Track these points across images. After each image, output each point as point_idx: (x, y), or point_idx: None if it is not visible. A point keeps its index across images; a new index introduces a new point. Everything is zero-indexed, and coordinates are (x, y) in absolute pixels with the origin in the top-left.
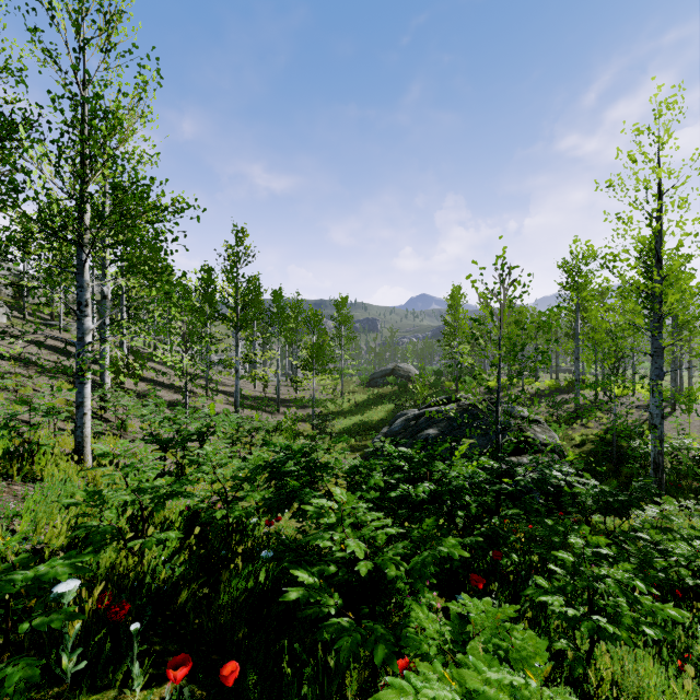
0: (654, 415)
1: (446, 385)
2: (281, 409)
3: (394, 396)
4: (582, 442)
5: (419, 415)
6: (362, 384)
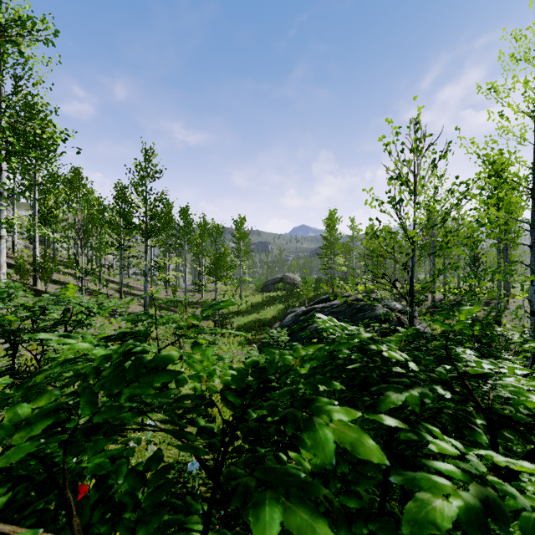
0: (533, 302)
1: (325, 290)
2: (188, 310)
3: (283, 298)
4: (442, 332)
5: (307, 311)
6: (257, 289)
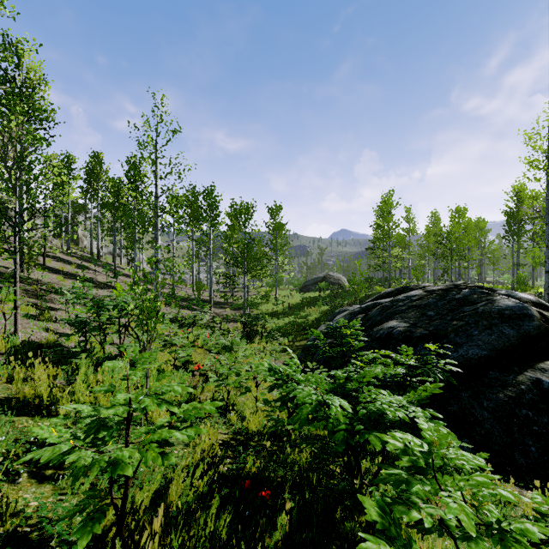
0: None
1: (377, 290)
2: (214, 310)
3: (327, 298)
4: None
5: (367, 307)
6: (295, 290)
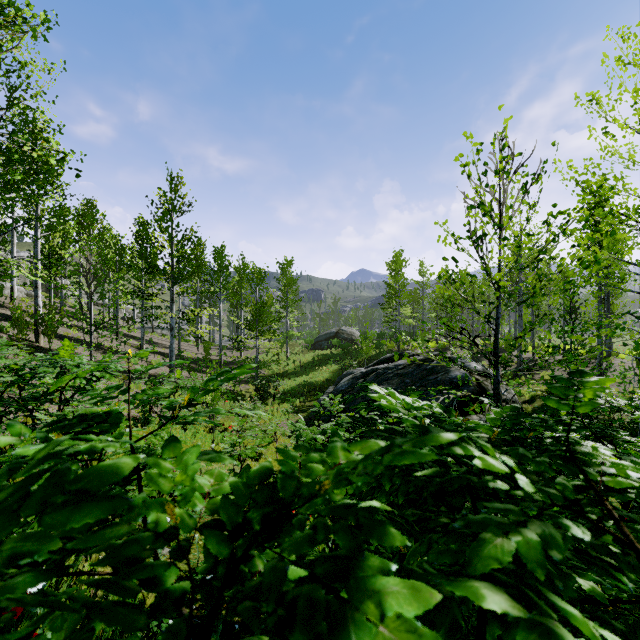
0: None
1: (388, 347)
2: None
3: (338, 357)
4: (531, 398)
5: (367, 372)
6: (307, 346)
